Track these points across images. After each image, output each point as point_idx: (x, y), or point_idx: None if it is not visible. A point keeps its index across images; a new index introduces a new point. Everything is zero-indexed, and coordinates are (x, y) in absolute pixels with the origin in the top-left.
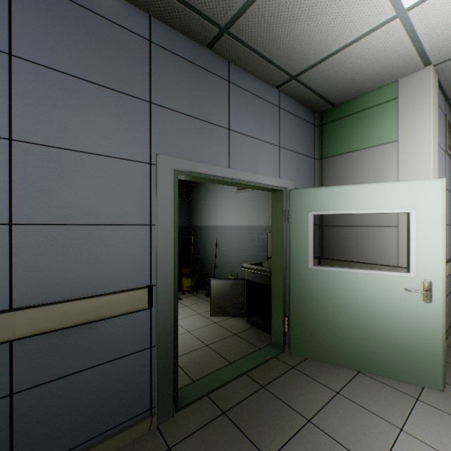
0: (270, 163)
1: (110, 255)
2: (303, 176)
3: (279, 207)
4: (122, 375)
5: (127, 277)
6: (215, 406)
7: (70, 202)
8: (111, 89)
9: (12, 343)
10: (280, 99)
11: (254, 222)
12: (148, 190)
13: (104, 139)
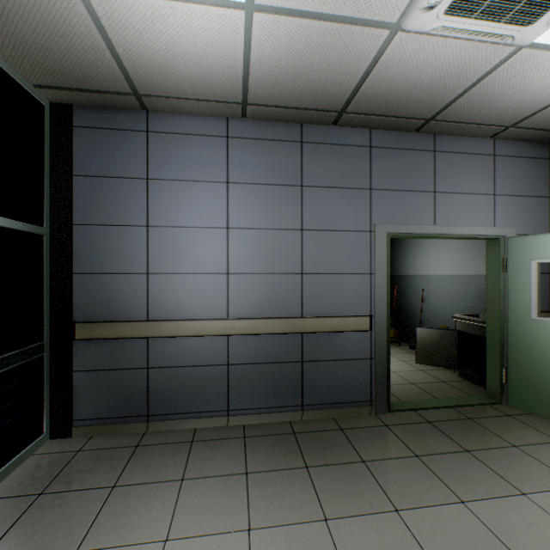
0: (481, 214)
1: (346, 293)
2: (530, 220)
3: (494, 255)
4: (353, 371)
5: (356, 308)
6: (421, 417)
7: (326, 261)
8: (347, 188)
9: (302, 335)
10: (494, 146)
11: (469, 270)
12: (369, 250)
13: (343, 220)
